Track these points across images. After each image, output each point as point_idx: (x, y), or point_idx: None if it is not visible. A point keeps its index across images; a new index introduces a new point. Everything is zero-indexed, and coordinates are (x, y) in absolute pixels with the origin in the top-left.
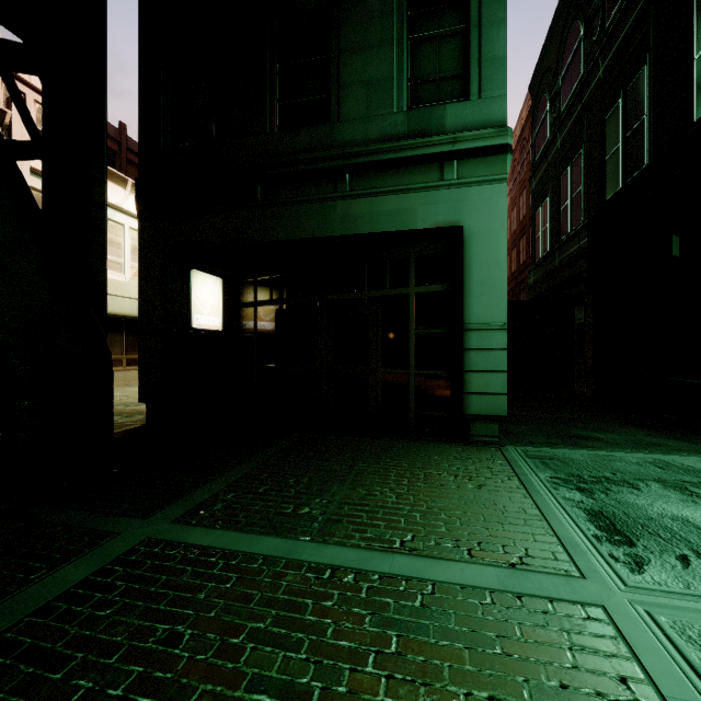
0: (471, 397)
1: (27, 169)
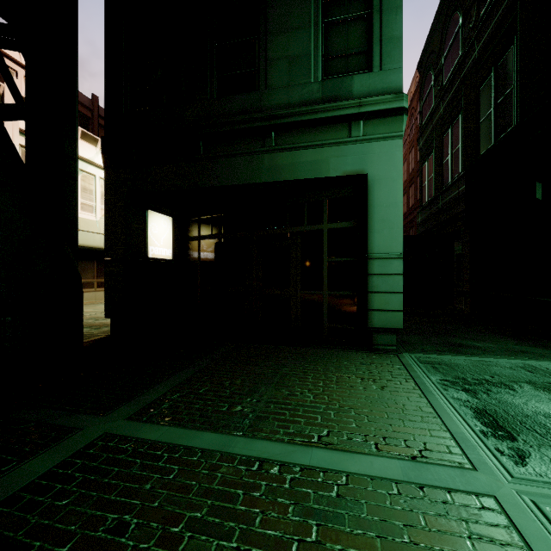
0: (374, 313)
1: (17, 130)
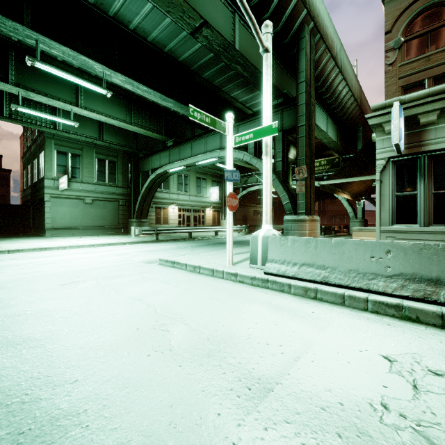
0: None
1: None
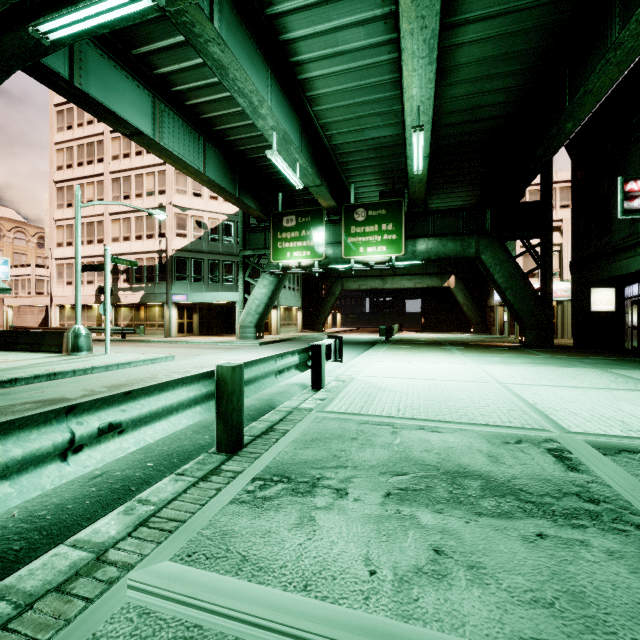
0: None
1: (569, 244)
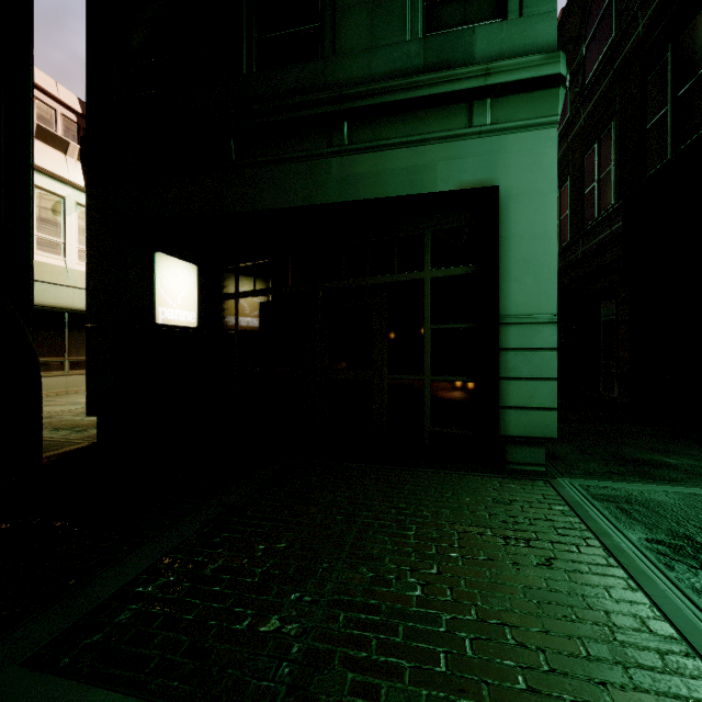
0: (509, 412)
1: None
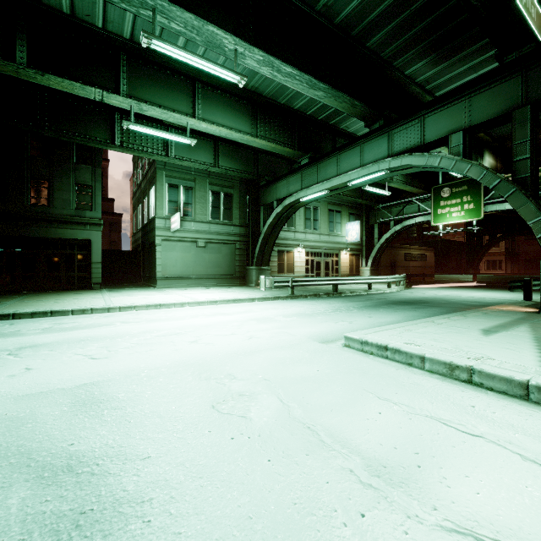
0: (93, 279)
1: None
